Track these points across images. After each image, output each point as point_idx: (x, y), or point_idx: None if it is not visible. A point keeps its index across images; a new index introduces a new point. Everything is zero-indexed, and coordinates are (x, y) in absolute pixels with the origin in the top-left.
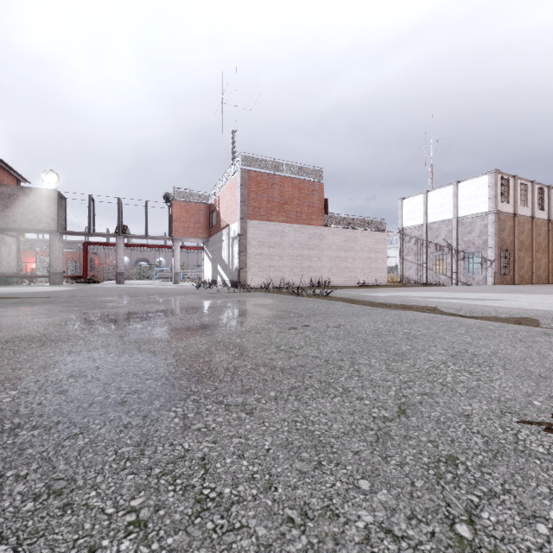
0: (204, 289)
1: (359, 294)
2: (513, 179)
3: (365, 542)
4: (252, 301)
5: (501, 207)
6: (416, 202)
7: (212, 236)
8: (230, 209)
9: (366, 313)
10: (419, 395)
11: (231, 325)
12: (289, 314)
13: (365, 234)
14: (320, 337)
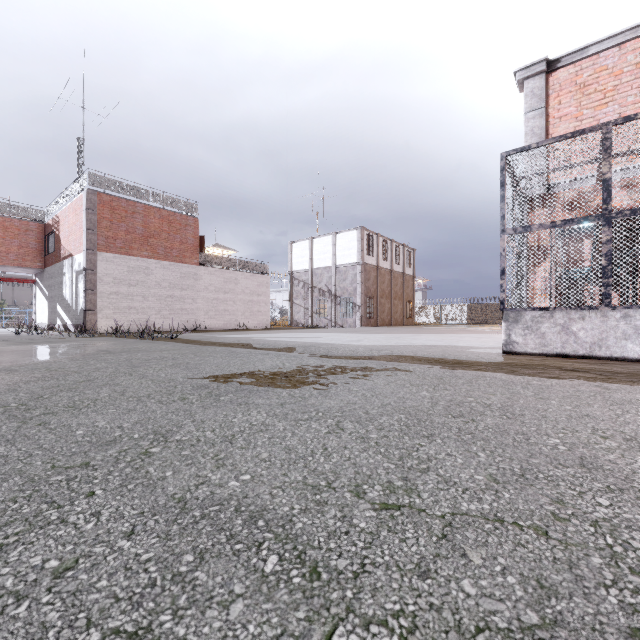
0: (28, 335)
1: (214, 336)
2: (377, 236)
3: (2, 400)
4: (77, 345)
5: (367, 260)
6: (304, 247)
7: (50, 266)
8: (74, 235)
9: (178, 349)
10: (107, 377)
11: (22, 361)
12: (99, 353)
13: (247, 276)
14: (97, 363)
